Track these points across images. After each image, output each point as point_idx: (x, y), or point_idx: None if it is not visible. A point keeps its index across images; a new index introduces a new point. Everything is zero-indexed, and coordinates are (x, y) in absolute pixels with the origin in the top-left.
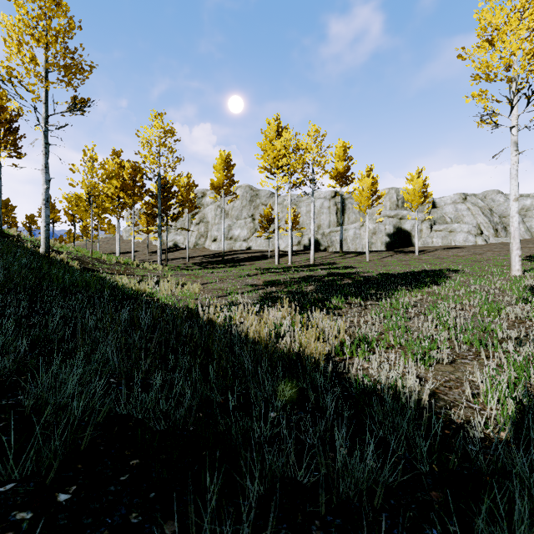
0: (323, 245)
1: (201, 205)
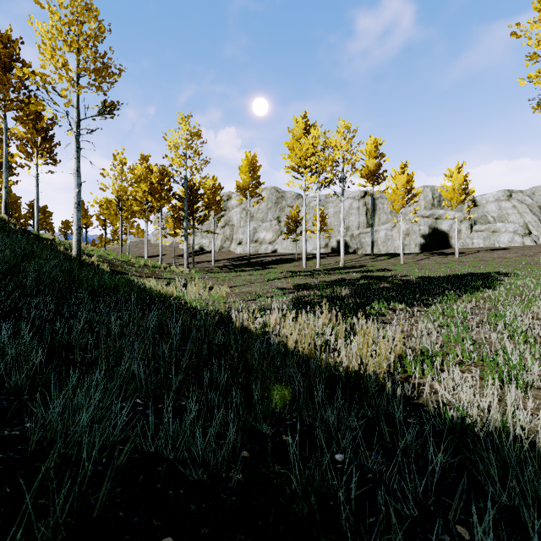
0: (352, 248)
1: (226, 208)
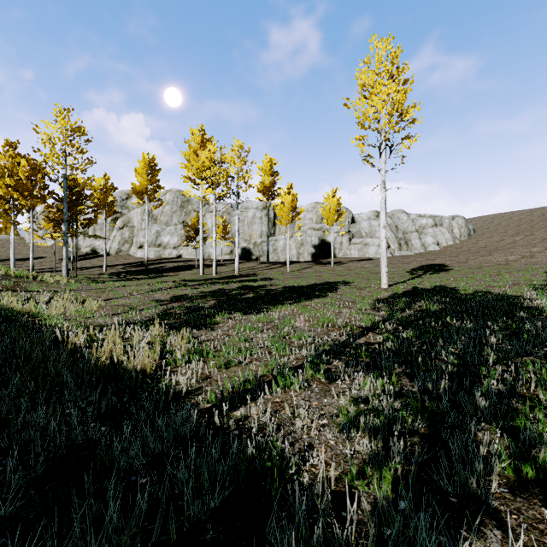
0: (255, 255)
1: (126, 208)
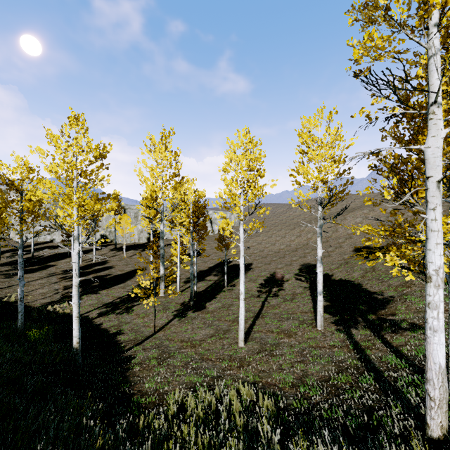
0: (110, 239)
1: None
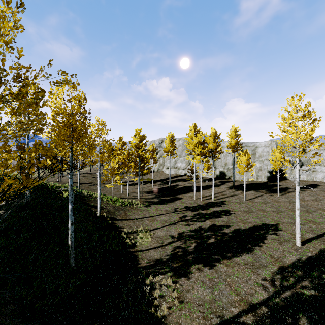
0: (227, 176)
1: (161, 147)
